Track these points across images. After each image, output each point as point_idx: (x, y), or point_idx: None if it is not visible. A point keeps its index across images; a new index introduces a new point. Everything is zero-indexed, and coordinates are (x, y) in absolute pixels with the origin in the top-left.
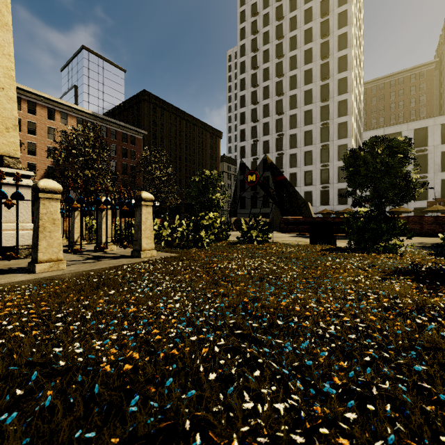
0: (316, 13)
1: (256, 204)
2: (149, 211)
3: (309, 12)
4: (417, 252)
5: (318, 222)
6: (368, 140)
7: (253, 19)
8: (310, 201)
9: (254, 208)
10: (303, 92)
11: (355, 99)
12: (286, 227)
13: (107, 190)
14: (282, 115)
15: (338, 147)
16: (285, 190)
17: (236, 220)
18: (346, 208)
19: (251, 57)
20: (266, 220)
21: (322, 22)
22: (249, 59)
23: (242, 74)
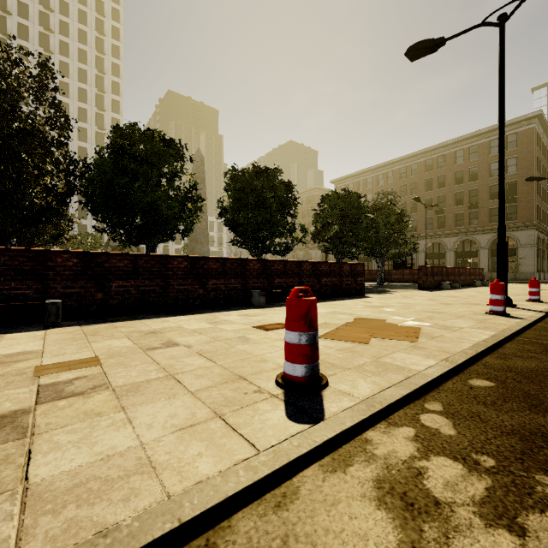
0: (91, 81)
1: None
2: None
3: (83, 73)
4: None
5: None
6: None
7: None
8: None
9: None
10: (77, 146)
11: None
12: None
13: None
14: None
15: None
16: None
17: None
18: None
19: None
20: None
21: (98, 94)
22: None
23: None
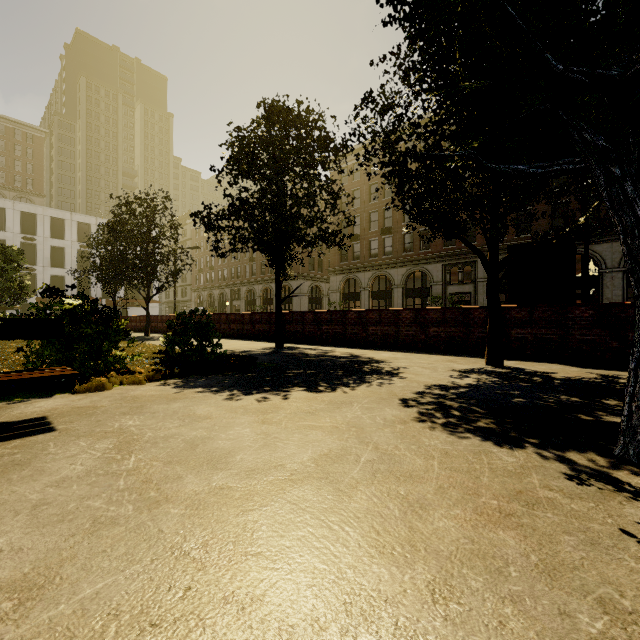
0: None
1: None
2: None
3: None
4: None
5: None
6: None
7: None
8: None
9: None
10: None
11: None
12: None
13: None
14: None
15: None
16: None
17: None
18: None
19: None
20: None
21: None
22: None
23: None
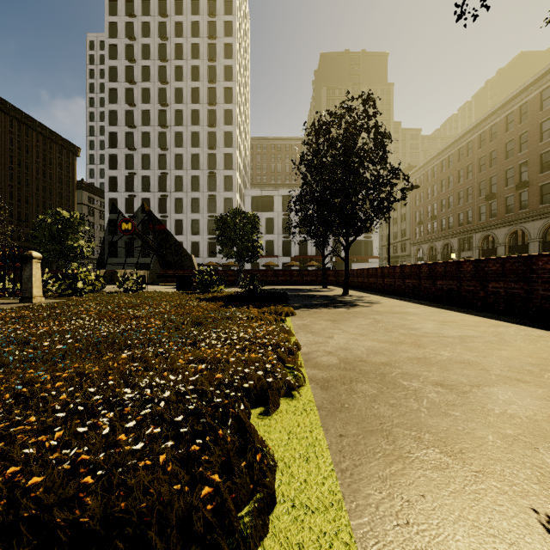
0: (203, 53)
1: (133, 252)
2: (39, 267)
3: (196, 48)
4: (231, 292)
5: (182, 275)
6: (249, 198)
7: (129, 19)
8: (197, 253)
9: (130, 257)
10: (190, 132)
11: (240, 154)
12: (165, 280)
13: (4, 251)
14: (166, 151)
15: (225, 200)
16: (170, 238)
17: (107, 273)
18: (230, 262)
19: (126, 66)
20: (145, 272)
21: (210, 66)
22: (124, 67)
23: (112, 81)
